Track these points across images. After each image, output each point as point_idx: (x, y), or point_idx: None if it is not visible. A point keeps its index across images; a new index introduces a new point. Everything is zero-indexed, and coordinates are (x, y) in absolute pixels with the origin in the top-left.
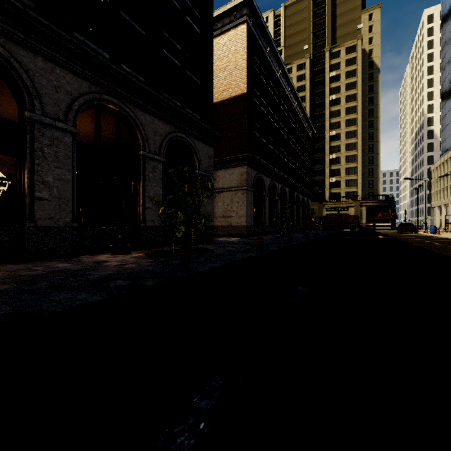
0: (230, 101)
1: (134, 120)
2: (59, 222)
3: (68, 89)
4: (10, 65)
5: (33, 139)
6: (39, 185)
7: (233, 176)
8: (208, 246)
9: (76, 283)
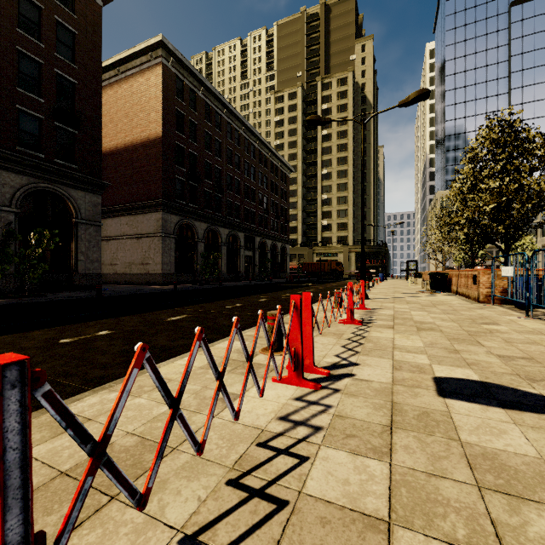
0: (147, 143)
1: None
2: None
3: None
4: None
5: None
6: None
7: (151, 222)
8: (69, 293)
9: None
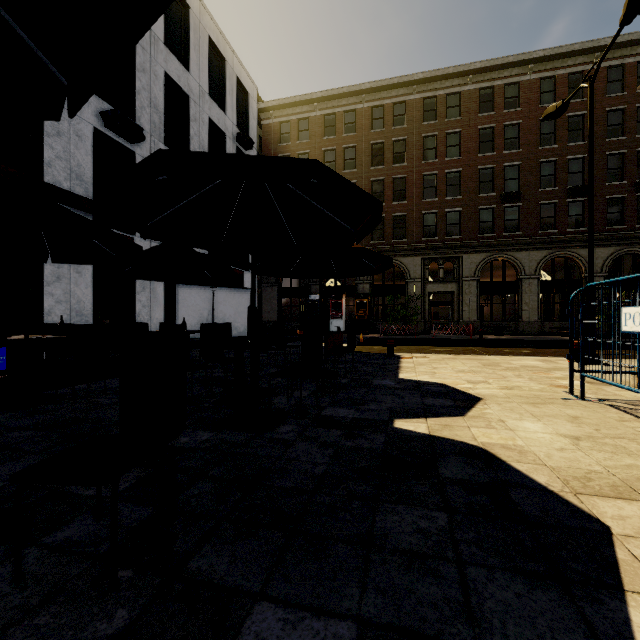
0: None
1: (577, 257)
2: (532, 319)
3: (535, 259)
4: (513, 261)
5: (521, 286)
6: (523, 305)
7: None
8: None
9: (531, 338)
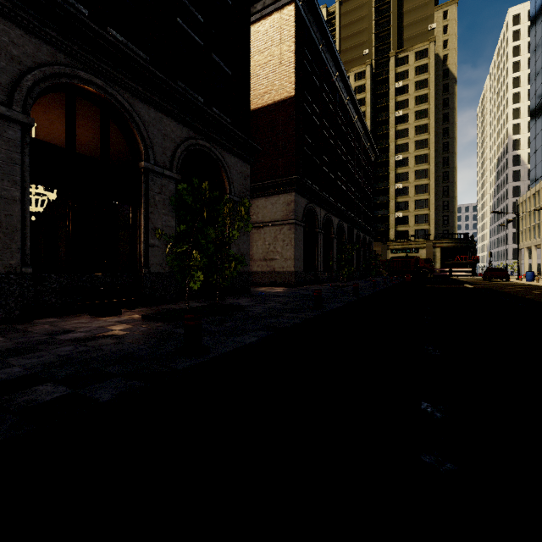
0: (272, 106)
1: (130, 115)
2: None
3: (13, 52)
4: None
5: None
6: None
7: (277, 206)
8: (242, 300)
9: None
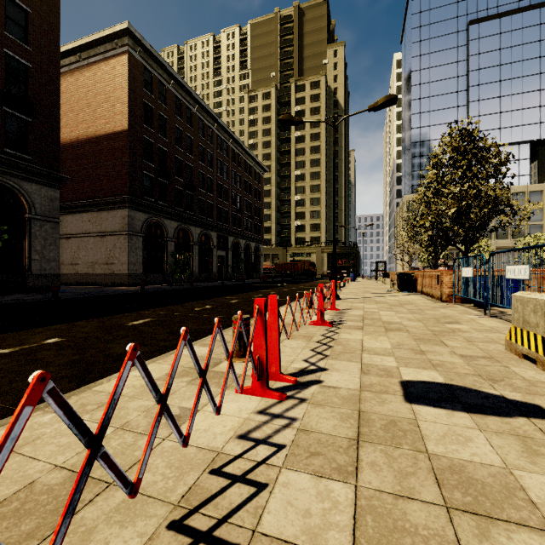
0: (112, 136)
1: None
2: None
3: None
4: None
5: None
6: None
7: (116, 219)
8: (21, 295)
9: None
